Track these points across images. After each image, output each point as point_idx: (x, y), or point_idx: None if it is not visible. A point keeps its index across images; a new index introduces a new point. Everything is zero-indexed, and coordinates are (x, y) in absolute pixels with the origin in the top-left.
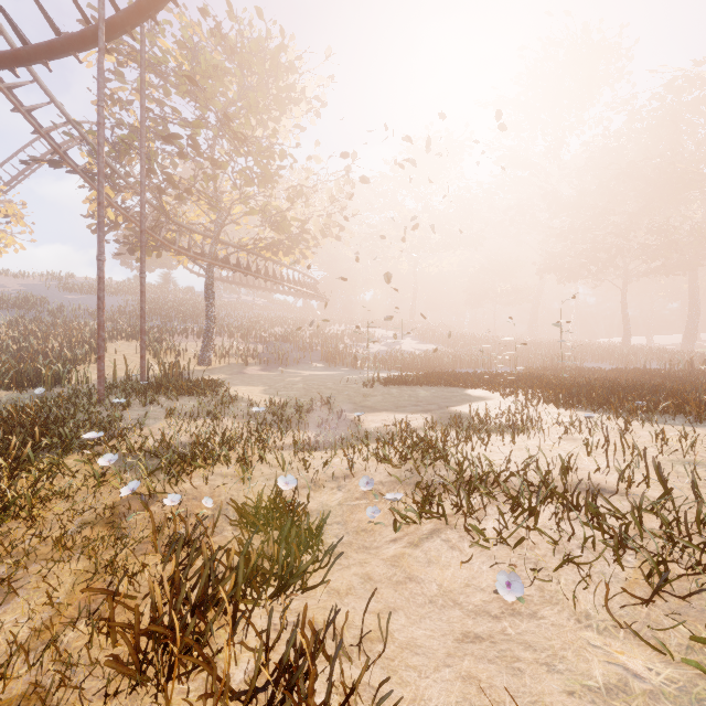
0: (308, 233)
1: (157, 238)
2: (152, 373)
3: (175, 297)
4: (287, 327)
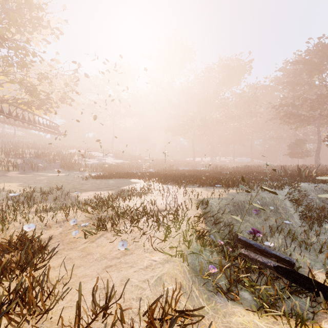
0: (51, 99)
1: None
2: None
3: None
4: (39, 149)
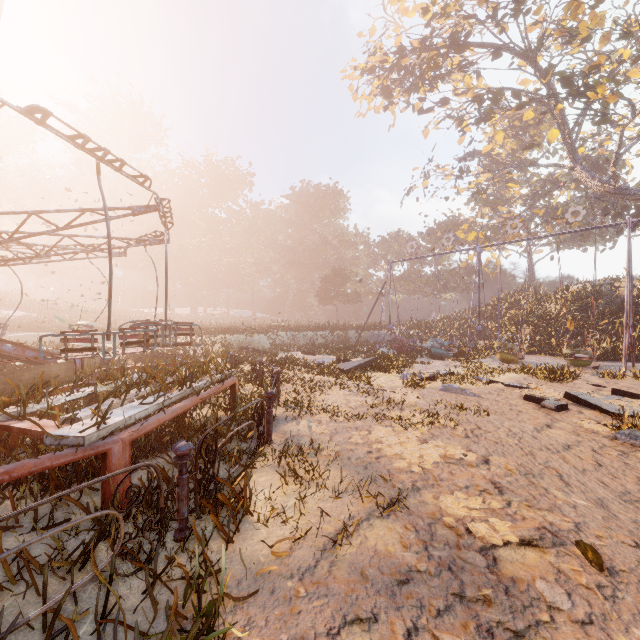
0: None
1: None
2: None
3: None
4: None
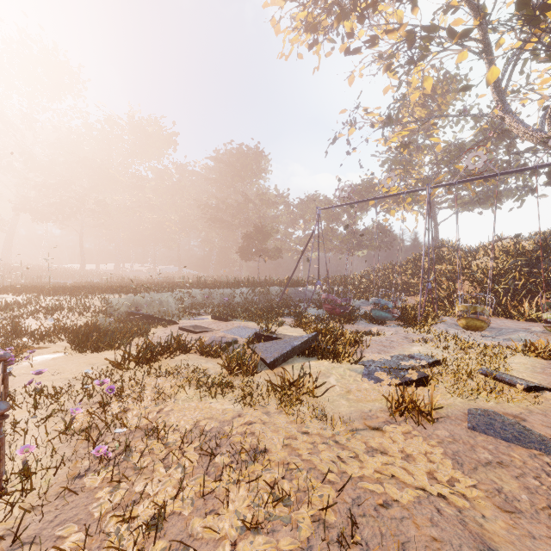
0: None
1: None
2: None
3: None
4: None
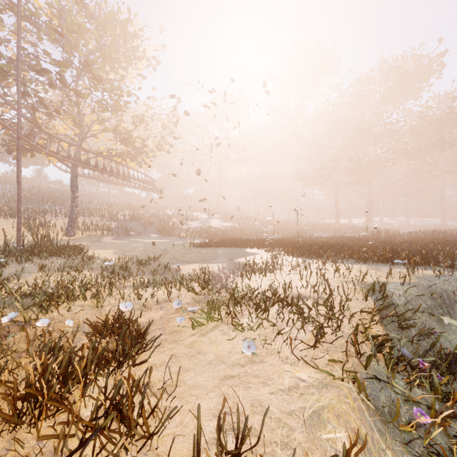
0: (147, 147)
1: (31, 143)
2: (27, 242)
3: (47, 187)
4: (133, 210)
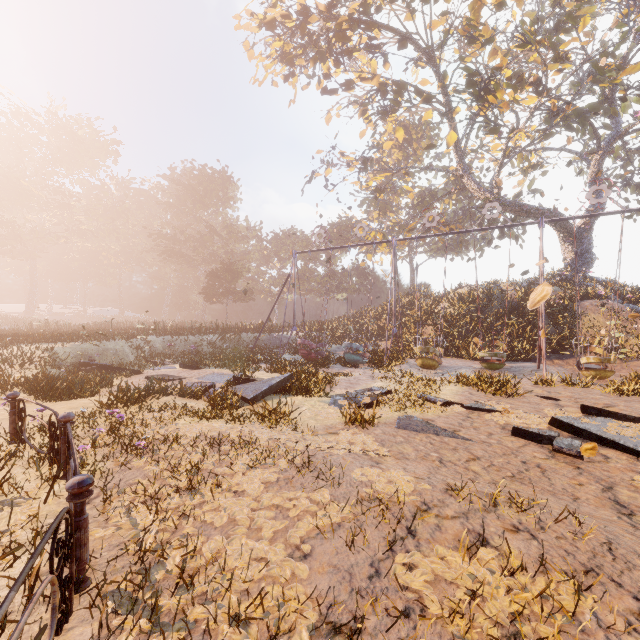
0: None
1: None
2: None
3: None
4: None
